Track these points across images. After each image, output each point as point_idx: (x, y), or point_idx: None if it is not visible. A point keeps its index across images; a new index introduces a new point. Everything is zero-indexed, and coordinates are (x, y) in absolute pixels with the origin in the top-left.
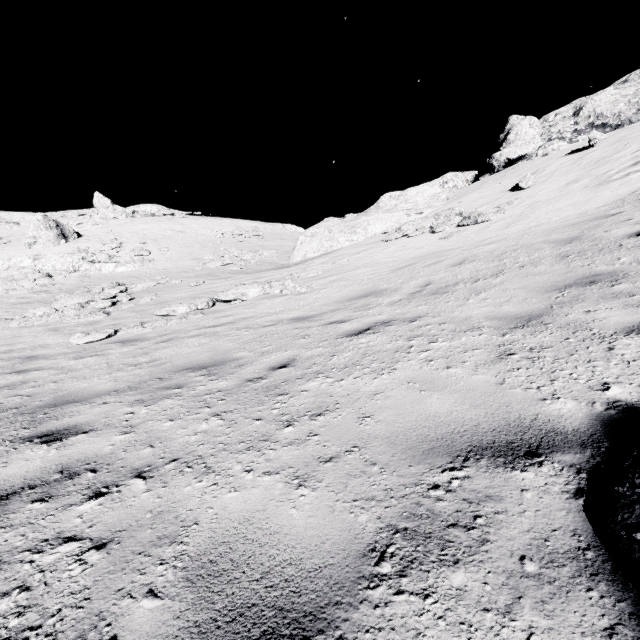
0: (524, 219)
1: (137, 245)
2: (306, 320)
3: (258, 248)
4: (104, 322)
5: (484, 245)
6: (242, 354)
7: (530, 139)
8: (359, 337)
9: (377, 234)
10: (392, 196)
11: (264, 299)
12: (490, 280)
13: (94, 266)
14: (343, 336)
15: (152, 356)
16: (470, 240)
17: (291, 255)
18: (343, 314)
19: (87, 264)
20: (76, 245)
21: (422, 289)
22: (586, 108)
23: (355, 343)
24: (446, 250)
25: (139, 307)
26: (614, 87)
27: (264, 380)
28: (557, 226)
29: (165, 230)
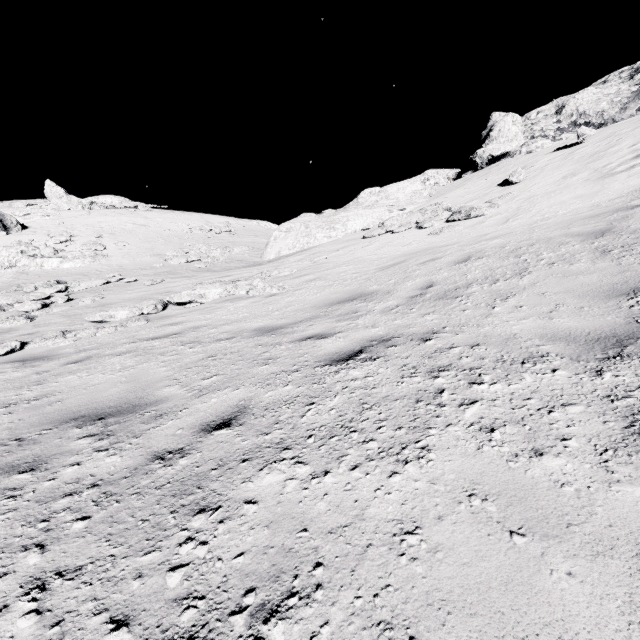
0: (524, 213)
1: (91, 239)
2: (273, 332)
3: (229, 244)
4: (20, 330)
5: (487, 240)
6: (169, 391)
7: (513, 136)
8: (349, 366)
9: (357, 230)
10: (372, 192)
11: (226, 302)
12: (514, 281)
13: (35, 261)
14: (324, 363)
15: (45, 388)
16: (465, 235)
17: (264, 252)
18: (323, 324)
19: (27, 259)
20: (18, 237)
21: (424, 292)
22: (568, 106)
23: (344, 378)
24: (440, 246)
25: (74, 310)
26: (595, 87)
27: (183, 459)
28: (572, 218)
29: (125, 223)
